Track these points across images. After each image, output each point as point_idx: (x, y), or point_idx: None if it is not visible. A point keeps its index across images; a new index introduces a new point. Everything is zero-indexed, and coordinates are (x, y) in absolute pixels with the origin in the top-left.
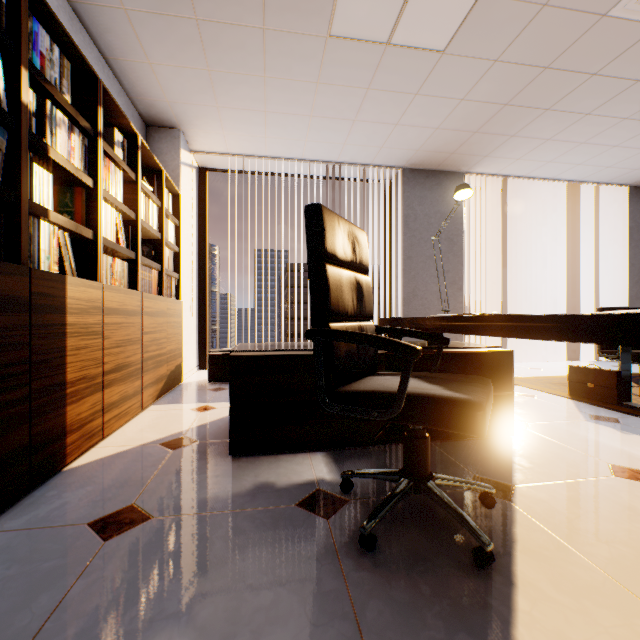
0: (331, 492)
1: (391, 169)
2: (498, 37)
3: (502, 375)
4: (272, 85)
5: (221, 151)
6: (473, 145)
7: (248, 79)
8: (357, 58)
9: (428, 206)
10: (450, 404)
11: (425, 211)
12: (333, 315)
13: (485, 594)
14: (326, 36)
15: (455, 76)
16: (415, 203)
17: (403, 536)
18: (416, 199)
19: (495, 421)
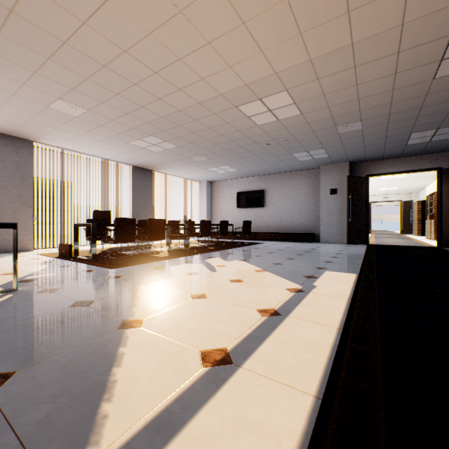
0: None
1: None
2: None
3: None
4: None
5: None
6: (27, 130)
7: None
8: None
9: (4, 155)
10: None
11: (2, 158)
12: None
13: None
14: None
15: None
16: None
17: None
18: None
19: None
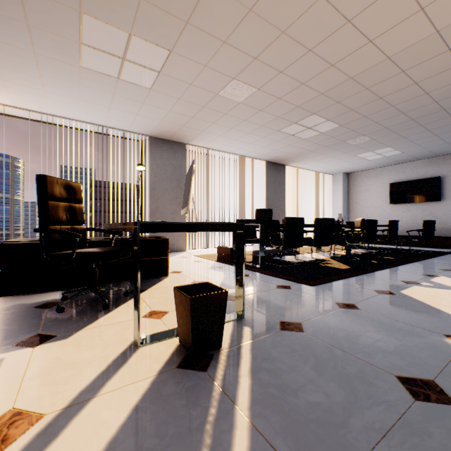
0: (56, 302)
1: (142, 135)
2: (176, 90)
3: (166, 249)
4: (46, 79)
5: (9, 104)
6: (185, 131)
7: (27, 72)
8: (102, 80)
9: (165, 160)
10: (91, 254)
11: (163, 162)
12: (51, 222)
13: (98, 314)
14: (79, 66)
15: (161, 100)
16: (157, 157)
17: (80, 308)
18: (158, 155)
19: (164, 271)
